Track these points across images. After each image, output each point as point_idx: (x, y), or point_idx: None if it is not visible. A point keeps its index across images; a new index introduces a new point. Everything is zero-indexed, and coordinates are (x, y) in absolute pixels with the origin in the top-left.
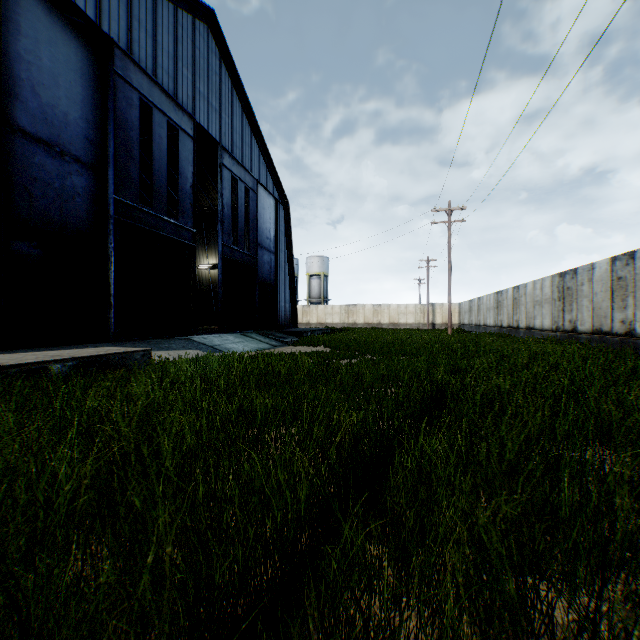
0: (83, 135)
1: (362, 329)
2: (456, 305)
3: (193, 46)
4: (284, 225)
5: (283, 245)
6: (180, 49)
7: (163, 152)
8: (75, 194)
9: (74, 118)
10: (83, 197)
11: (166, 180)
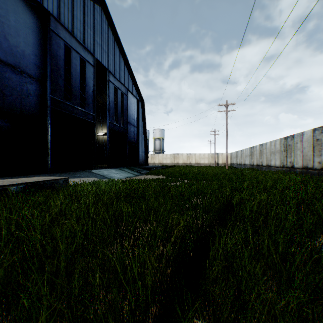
0: (33, 63)
1: (181, 166)
2: (229, 154)
3: (93, 18)
4: (141, 112)
5: (141, 123)
6: (86, 19)
7: (77, 73)
8: (29, 94)
9: (28, 53)
10: (33, 96)
11: (79, 88)
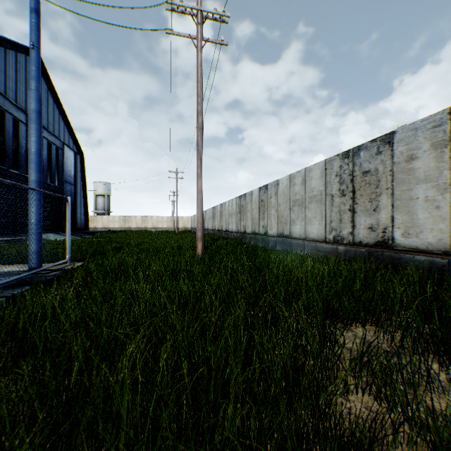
0: None
1: (133, 231)
2: (190, 217)
3: (26, 72)
4: (81, 167)
5: (80, 179)
6: (19, 75)
7: (11, 134)
8: None
9: None
10: None
11: (13, 149)
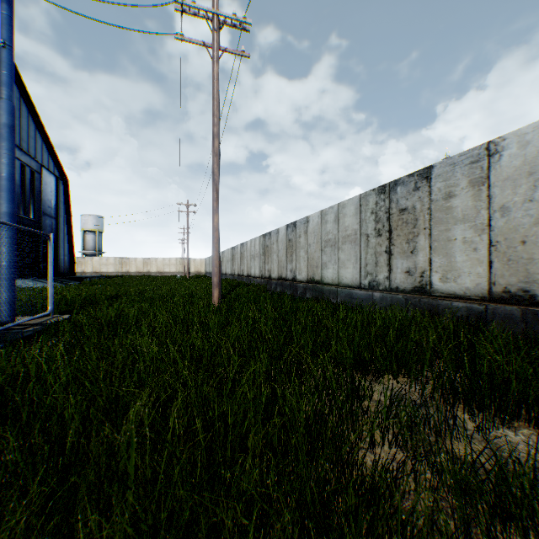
0: None
1: (133, 276)
2: (204, 259)
3: None
4: (64, 196)
5: (63, 211)
6: None
7: None
8: None
9: None
10: None
11: None
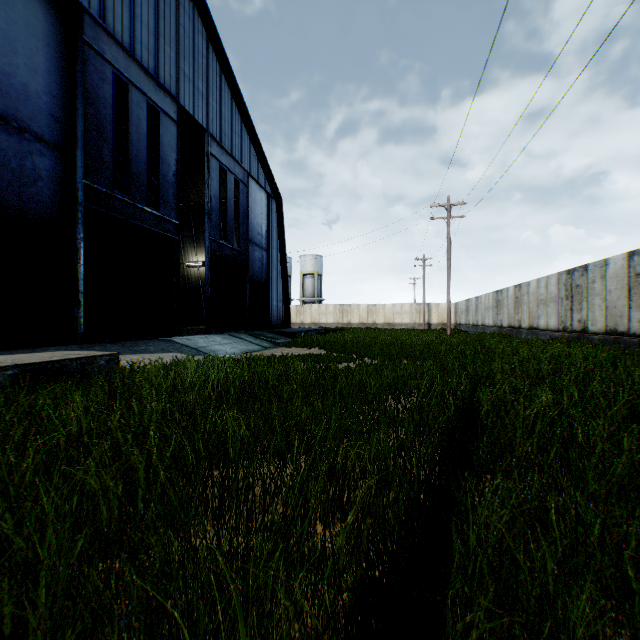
0: (47, 111)
1: (357, 329)
2: (452, 305)
3: (177, 23)
4: (276, 221)
5: (275, 242)
6: (162, 25)
7: (142, 135)
8: (37, 177)
9: (36, 91)
10: (47, 181)
11: (146, 166)
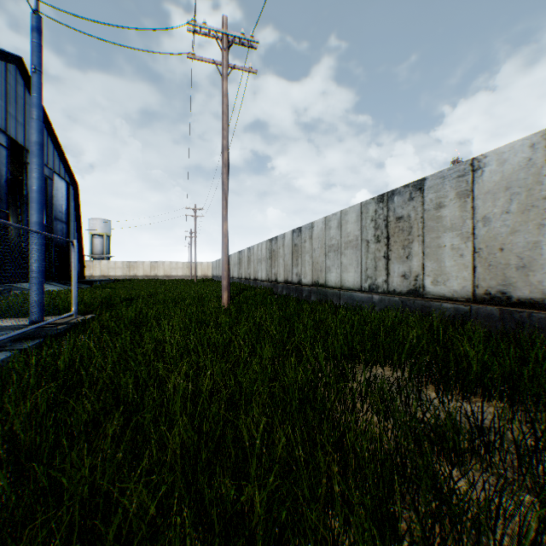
0: None
1: (141, 280)
2: (211, 263)
3: (7, 83)
4: (74, 201)
5: (73, 216)
6: None
7: None
8: None
9: None
10: None
11: None
